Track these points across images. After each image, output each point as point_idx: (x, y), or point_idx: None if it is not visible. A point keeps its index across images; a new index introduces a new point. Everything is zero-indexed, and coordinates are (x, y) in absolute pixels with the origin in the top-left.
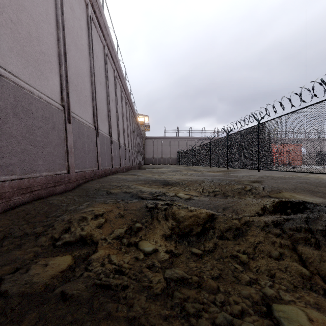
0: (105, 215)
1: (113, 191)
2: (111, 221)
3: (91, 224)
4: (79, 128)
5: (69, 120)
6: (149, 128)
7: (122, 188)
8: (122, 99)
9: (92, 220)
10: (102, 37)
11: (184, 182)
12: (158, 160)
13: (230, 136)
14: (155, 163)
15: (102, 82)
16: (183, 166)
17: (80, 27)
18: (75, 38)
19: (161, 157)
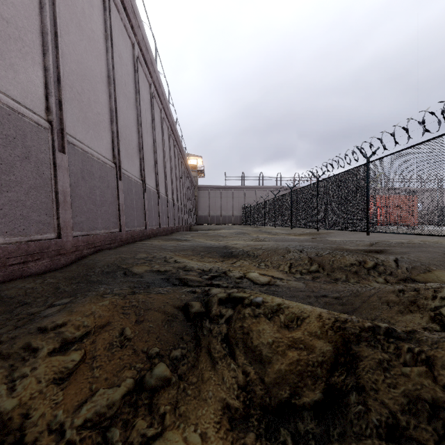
0: (85, 341)
1: (136, 269)
2: (96, 358)
3: (42, 370)
4: (84, 163)
5: (61, 148)
6: (203, 173)
7: (153, 263)
8: (163, 129)
9: (50, 358)
10: (130, 30)
11: (256, 251)
12: (216, 218)
13: (321, 182)
14: (211, 223)
15: (130, 97)
16: (251, 226)
17: (89, 1)
18: (79, 17)
19: (220, 214)
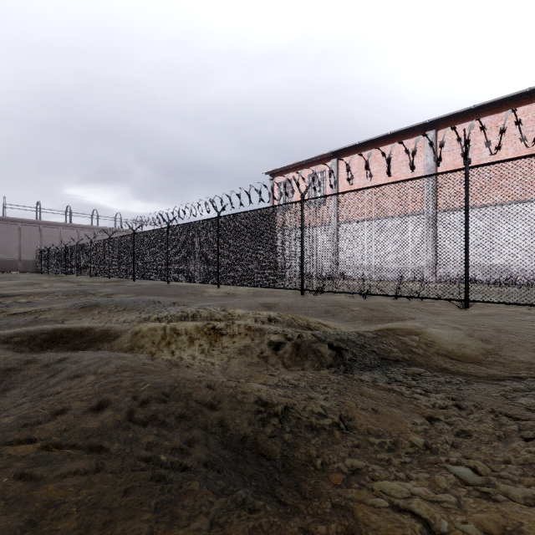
0: None
1: None
2: None
3: None
4: None
5: None
6: None
7: None
8: None
9: None
10: None
11: (29, 294)
12: None
13: (112, 240)
14: None
15: None
16: (49, 275)
17: None
18: None
19: None
